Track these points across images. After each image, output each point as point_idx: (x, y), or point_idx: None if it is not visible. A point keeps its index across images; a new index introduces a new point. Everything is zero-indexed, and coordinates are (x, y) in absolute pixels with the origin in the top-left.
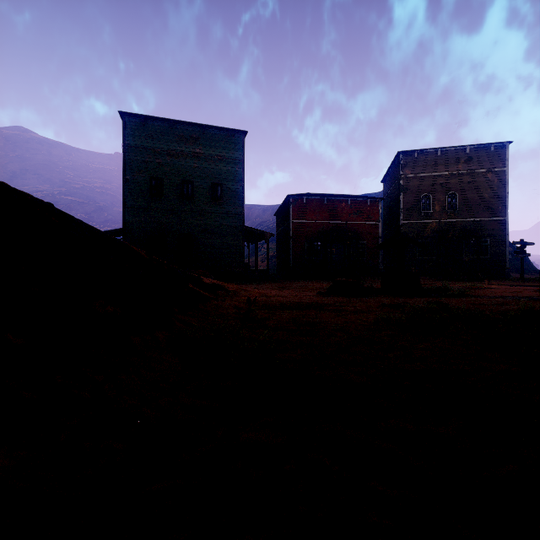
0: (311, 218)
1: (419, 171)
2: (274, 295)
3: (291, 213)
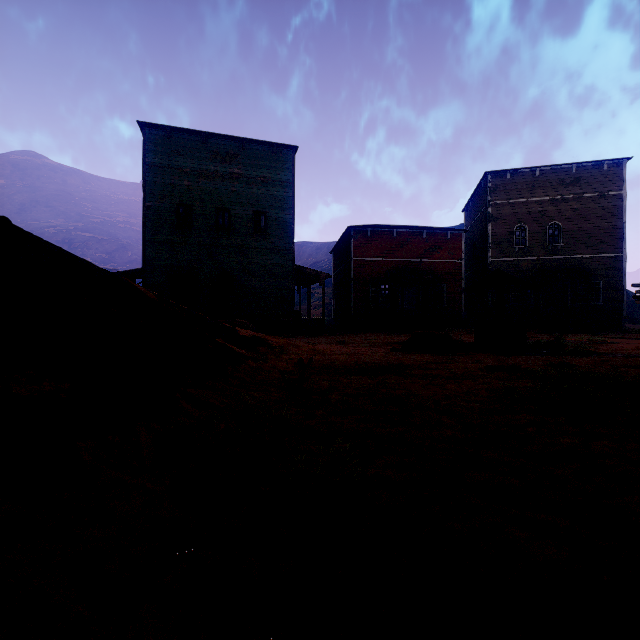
0: (377, 256)
1: (512, 196)
2: (334, 352)
3: (352, 248)
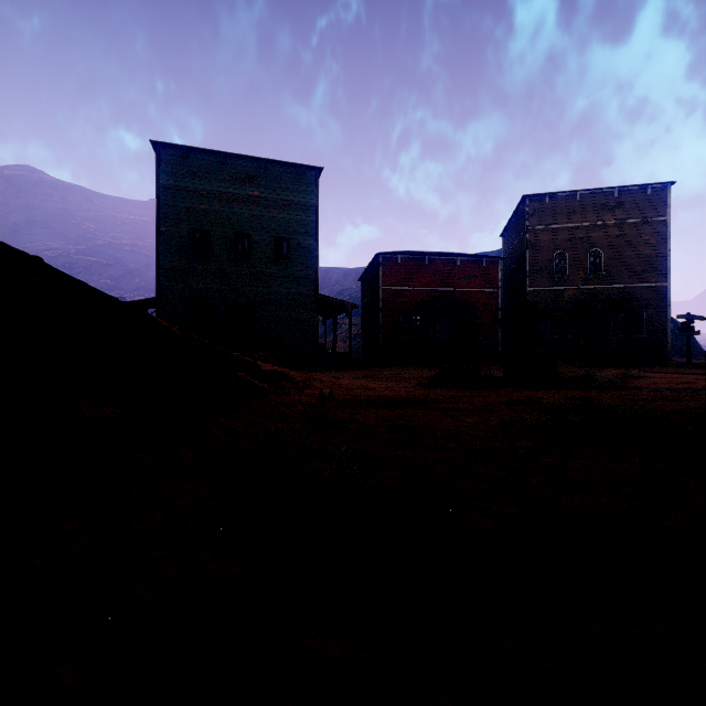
0: (408, 284)
1: (552, 222)
2: (358, 387)
3: (381, 277)
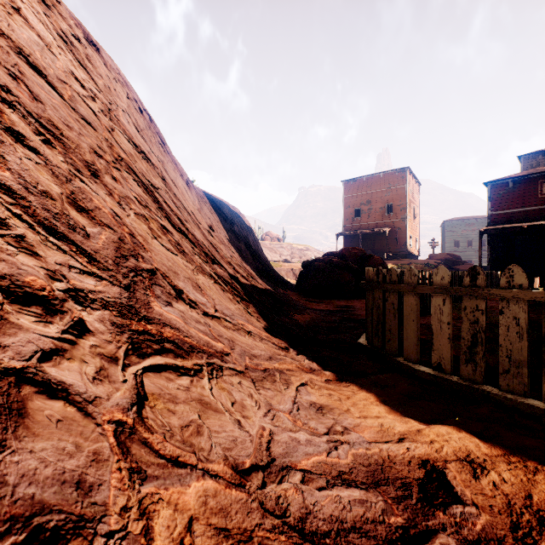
0: None
1: None
2: None
3: None
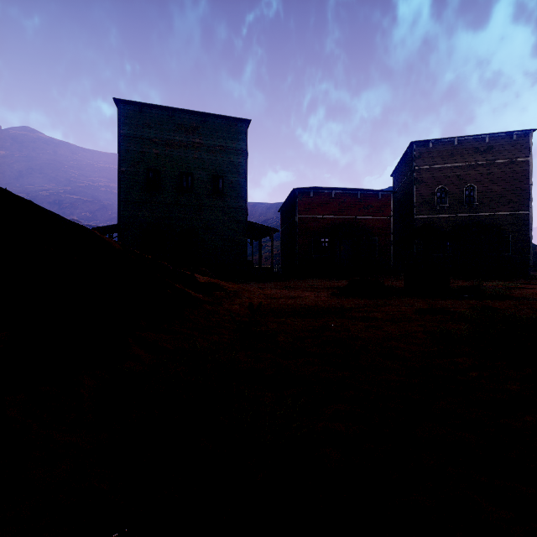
0: (318, 213)
1: (434, 162)
2: (281, 297)
3: (297, 207)
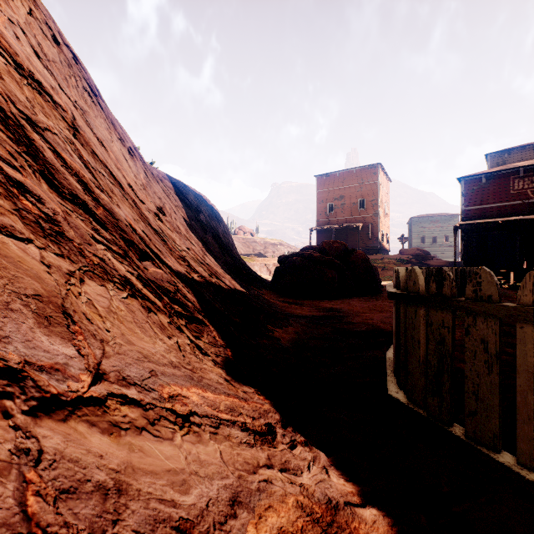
0: None
1: None
2: None
3: None
